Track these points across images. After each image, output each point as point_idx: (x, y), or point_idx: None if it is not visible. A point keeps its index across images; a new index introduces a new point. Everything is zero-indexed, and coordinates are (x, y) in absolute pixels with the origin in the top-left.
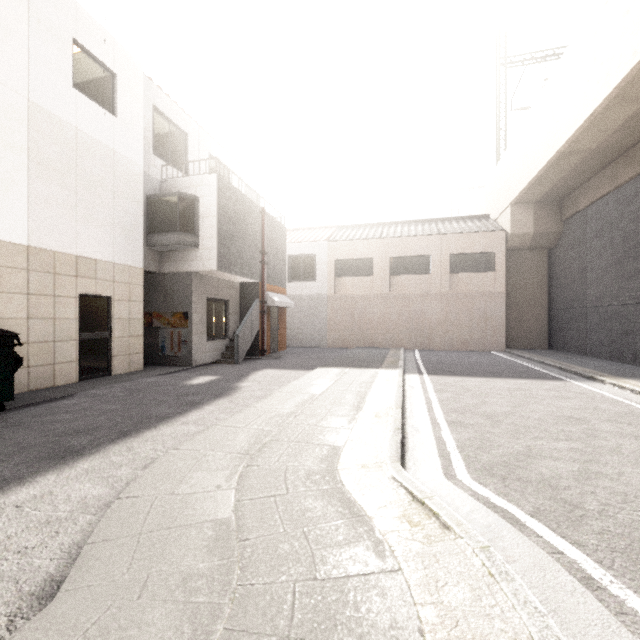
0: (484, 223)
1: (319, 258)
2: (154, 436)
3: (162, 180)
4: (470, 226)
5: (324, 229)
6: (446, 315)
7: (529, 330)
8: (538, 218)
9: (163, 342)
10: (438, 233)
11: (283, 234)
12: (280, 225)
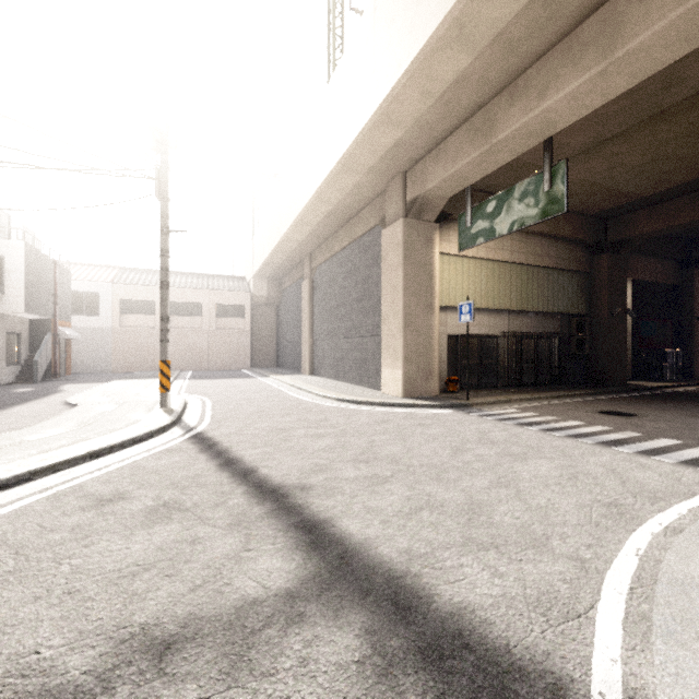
0: (240, 284)
1: (104, 296)
2: (46, 400)
3: None
4: (231, 285)
5: (107, 268)
6: (213, 346)
7: (266, 356)
8: (269, 288)
9: None
10: (207, 288)
11: (70, 277)
12: (67, 270)
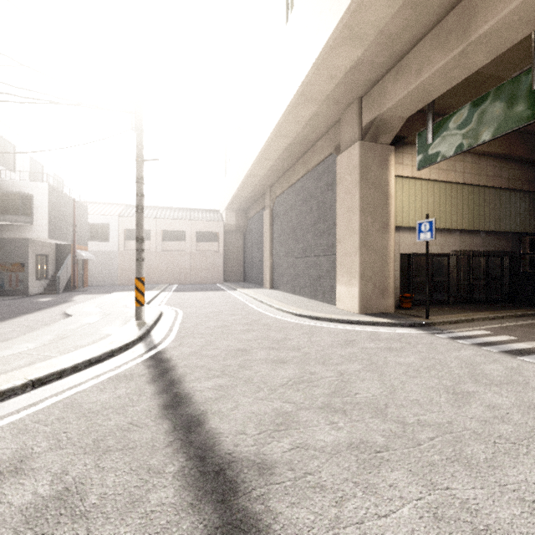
0: (215, 215)
1: (113, 227)
2: (53, 309)
3: (1, 178)
4: (208, 216)
5: (116, 205)
6: (194, 265)
7: (235, 273)
8: (237, 218)
9: (3, 281)
10: (190, 219)
11: (86, 212)
12: (84, 206)
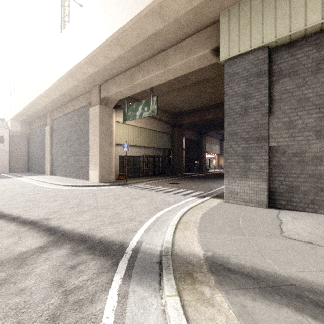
0: (0, 123)
1: None
2: None
3: None
4: None
5: None
6: None
7: (20, 165)
8: (22, 127)
9: None
10: None
11: None
12: None
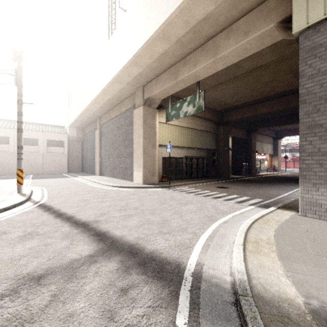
0: (61, 130)
1: None
2: None
3: None
4: (56, 130)
5: None
6: (45, 161)
7: (76, 166)
8: (78, 132)
9: None
10: (42, 131)
11: None
12: None
